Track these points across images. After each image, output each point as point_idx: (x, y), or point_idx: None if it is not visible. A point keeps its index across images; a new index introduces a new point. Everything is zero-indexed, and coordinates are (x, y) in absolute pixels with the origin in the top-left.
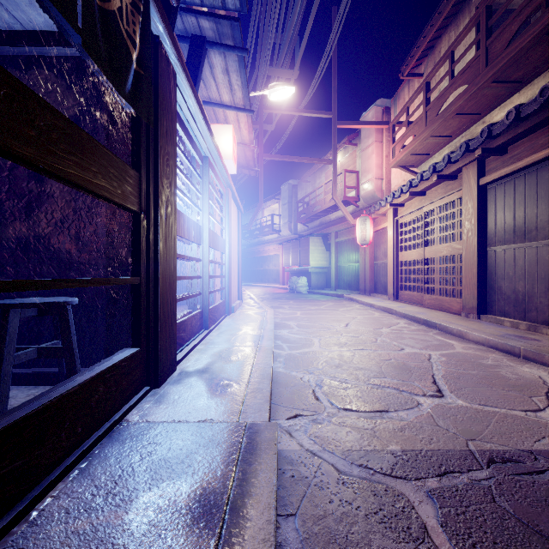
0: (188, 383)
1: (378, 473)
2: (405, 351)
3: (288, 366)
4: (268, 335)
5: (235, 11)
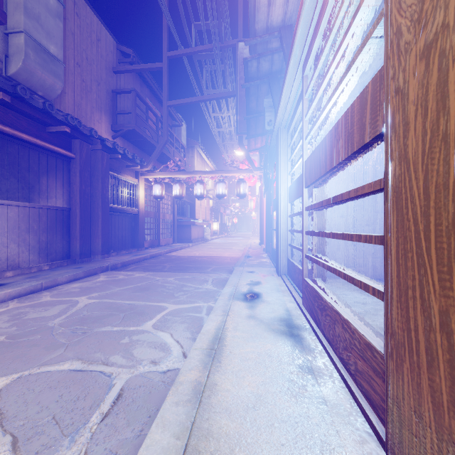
0: (266, 272)
1: (212, 272)
2: (98, 300)
3: (216, 292)
4: (223, 299)
5: (252, 59)
